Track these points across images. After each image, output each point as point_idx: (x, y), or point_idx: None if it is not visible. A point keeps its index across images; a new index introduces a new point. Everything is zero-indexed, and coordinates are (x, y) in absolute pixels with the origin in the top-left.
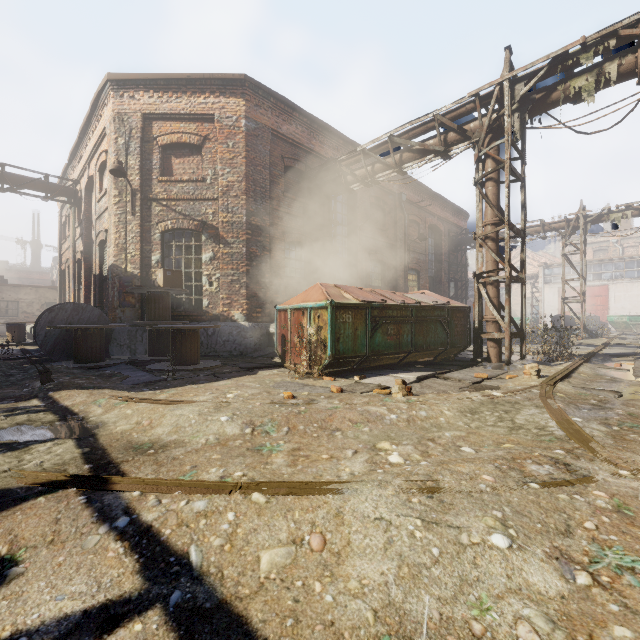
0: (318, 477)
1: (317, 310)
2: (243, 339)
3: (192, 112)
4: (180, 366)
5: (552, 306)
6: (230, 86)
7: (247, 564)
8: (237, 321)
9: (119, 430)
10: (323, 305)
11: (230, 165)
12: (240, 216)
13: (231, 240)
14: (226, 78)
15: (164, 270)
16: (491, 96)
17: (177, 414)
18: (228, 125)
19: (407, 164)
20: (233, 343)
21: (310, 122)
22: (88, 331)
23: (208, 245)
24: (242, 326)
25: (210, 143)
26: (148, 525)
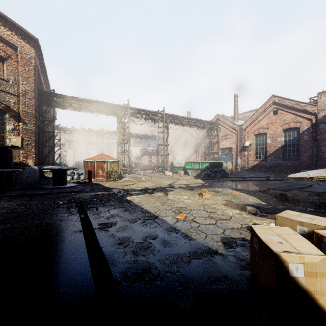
0: (170, 183)
1: (113, 162)
2: (36, 175)
3: (2, 36)
4: (66, 185)
5: (71, 158)
6: (28, 38)
7: (182, 184)
8: (30, 166)
9: (144, 187)
10: (116, 161)
11: (26, 80)
12: (32, 110)
13: (27, 121)
14: (29, 34)
15: (21, 137)
16: (124, 108)
17: (143, 184)
18: (26, 58)
19: (96, 112)
20: (31, 177)
21: (43, 66)
22: (4, 173)
23: (11, 121)
24: (34, 168)
25: (12, 60)
26: (178, 184)
